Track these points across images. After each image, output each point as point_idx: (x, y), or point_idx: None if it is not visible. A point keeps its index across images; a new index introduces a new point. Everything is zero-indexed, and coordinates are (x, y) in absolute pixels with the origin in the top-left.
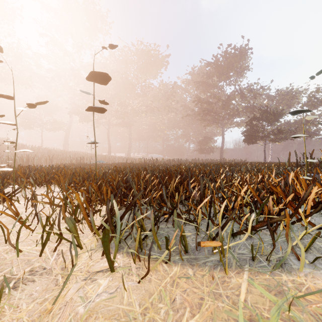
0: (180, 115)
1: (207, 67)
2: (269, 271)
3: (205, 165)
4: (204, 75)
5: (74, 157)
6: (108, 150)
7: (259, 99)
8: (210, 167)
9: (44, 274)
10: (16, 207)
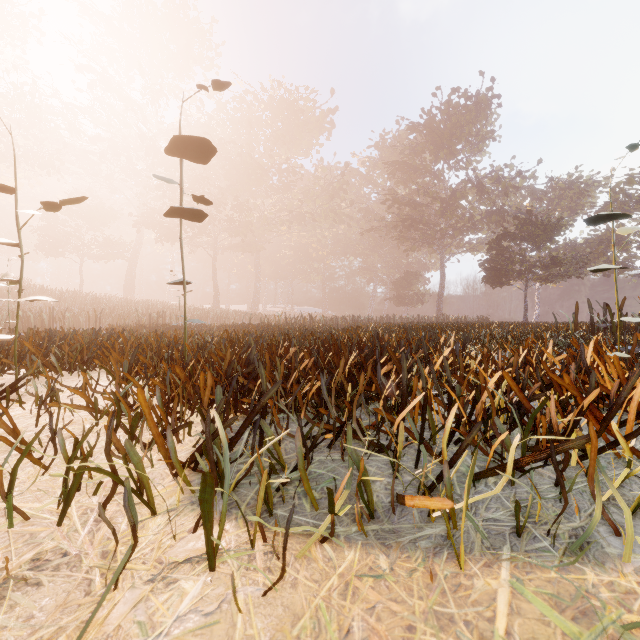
0: (358, 229)
1: (411, 133)
2: (557, 562)
3: (407, 329)
4: (404, 150)
5: (146, 312)
6: (215, 299)
7: (515, 197)
8: (418, 332)
9: (63, 569)
10: (18, 415)
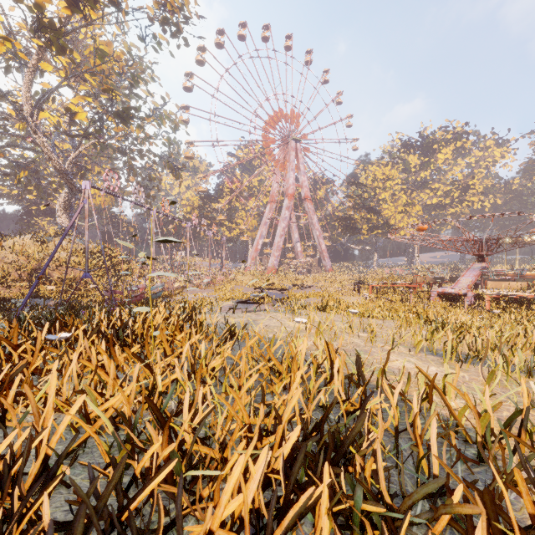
0: None
1: None
2: None
3: None
4: None
5: None
6: None
7: None
8: None
9: None
10: None
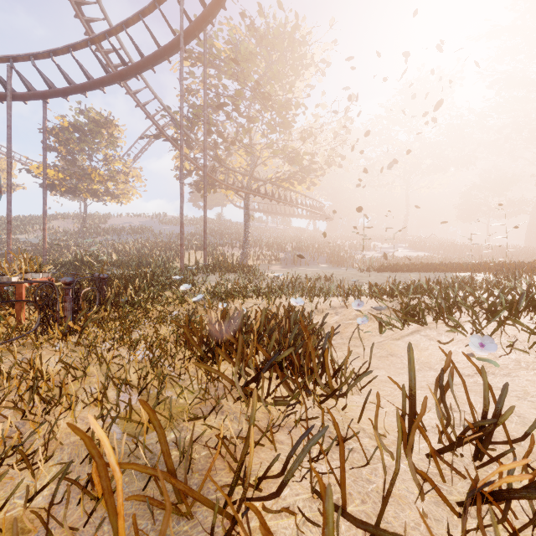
0: None
1: None
2: None
3: None
4: None
5: None
6: None
7: None
8: None
9: None
10: None
